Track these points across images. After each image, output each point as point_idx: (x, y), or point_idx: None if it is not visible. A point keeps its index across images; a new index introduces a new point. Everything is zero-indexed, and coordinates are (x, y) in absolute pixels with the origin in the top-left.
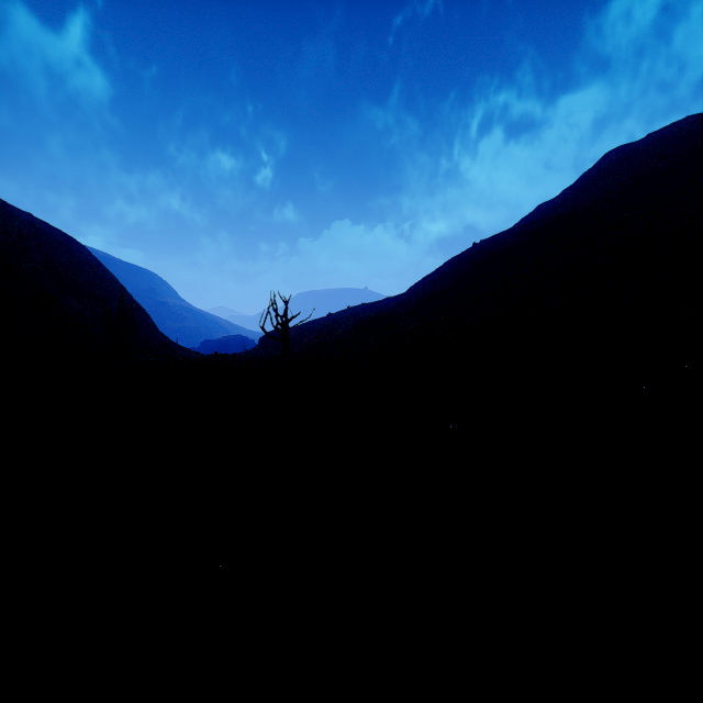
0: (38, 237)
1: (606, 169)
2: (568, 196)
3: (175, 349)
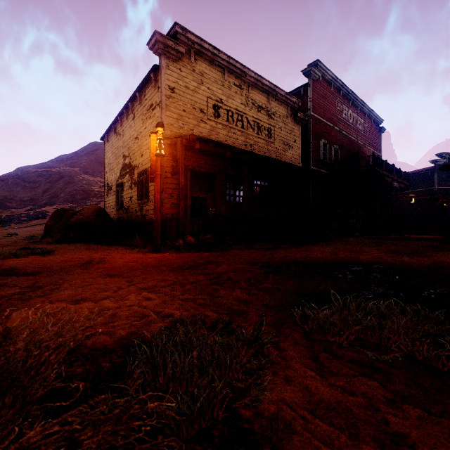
0: None
1: (90, 151)
2: (73, 156)
3: None
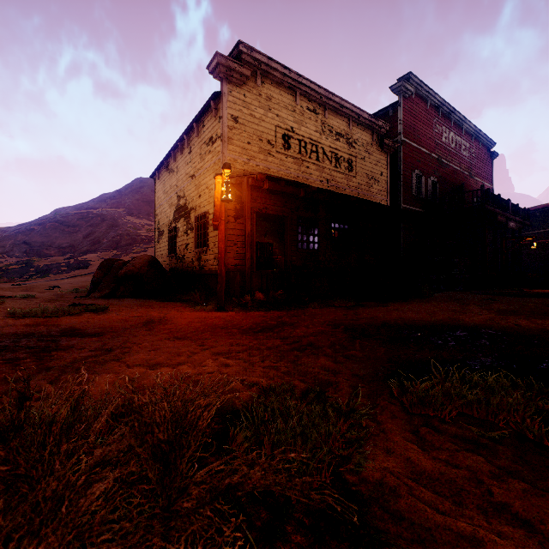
0: None
1: (135, 188)
2: (116, 195)
3: None
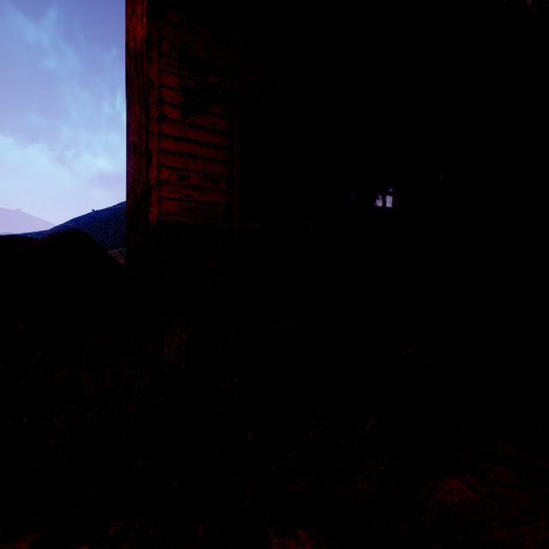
0: None
1: None
2: None
3: None
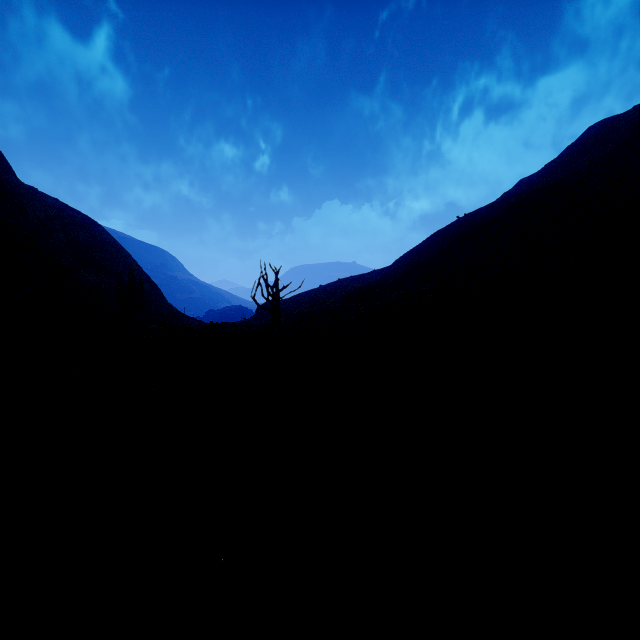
0: (64, 219)
1: (591, 142)
2: (551, 169)
3: (181, 318)
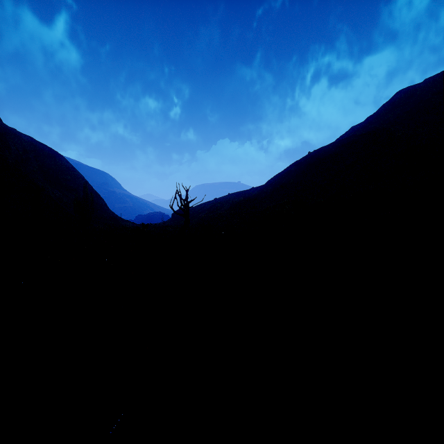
0: (36, 151)
1: (397, 102)
2: (371, 120)
3: (119, 221)
